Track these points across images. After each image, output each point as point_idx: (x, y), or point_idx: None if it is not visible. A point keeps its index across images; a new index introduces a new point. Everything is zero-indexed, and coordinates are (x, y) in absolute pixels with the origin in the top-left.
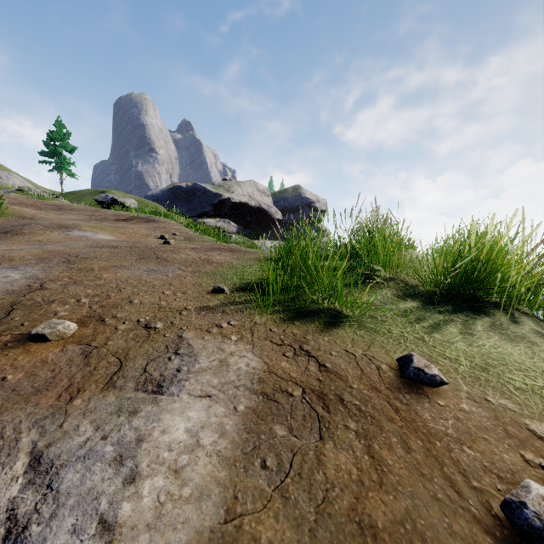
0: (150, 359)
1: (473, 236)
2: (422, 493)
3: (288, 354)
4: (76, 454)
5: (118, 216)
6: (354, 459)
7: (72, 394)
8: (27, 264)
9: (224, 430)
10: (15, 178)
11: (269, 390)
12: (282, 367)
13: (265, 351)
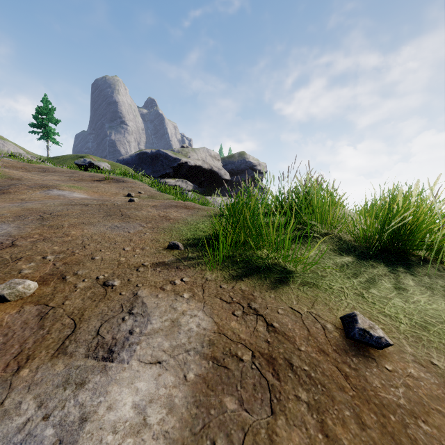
0: (104, 320)
1: (400, 197)
2: None
3: (237, 312)
4: (13, 440)
5: (93, 177)
6: (308, 439)
7: (20, 363)
8: (4, 222)
9: (173, 404)
10: (10, 146)
11: (218, 354)
12: (232, 327)
13: (215, 309)
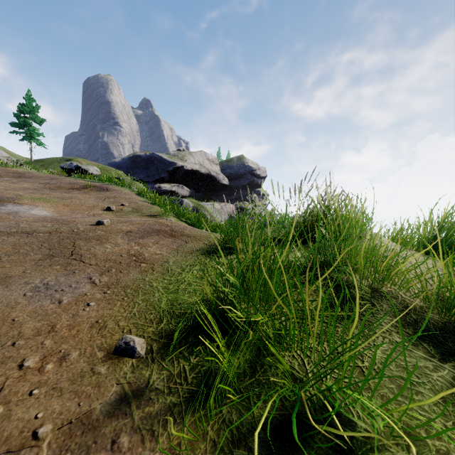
0: None
1: None
2: None
3: None
4: None
5: (73, 184)
6: None
7: None
8: None
9: None
10: None
11: None
12: None
13: None
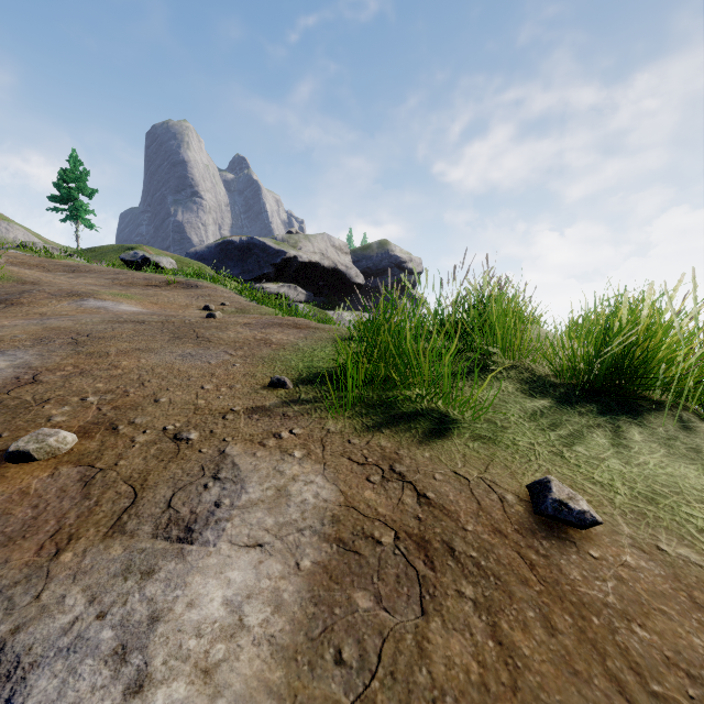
0: (177, 488)
1: (623, 309)
2: (576, 703)
3: (374, 478)
4: (57, 644)
5: (150, 280)
6: (473, 647)
7: (60, 545)
8: (19, 347)
9: (281, 600)
10: (17, 231)
11: (346, 535)
12: (366, 499)
13: (341, 474)
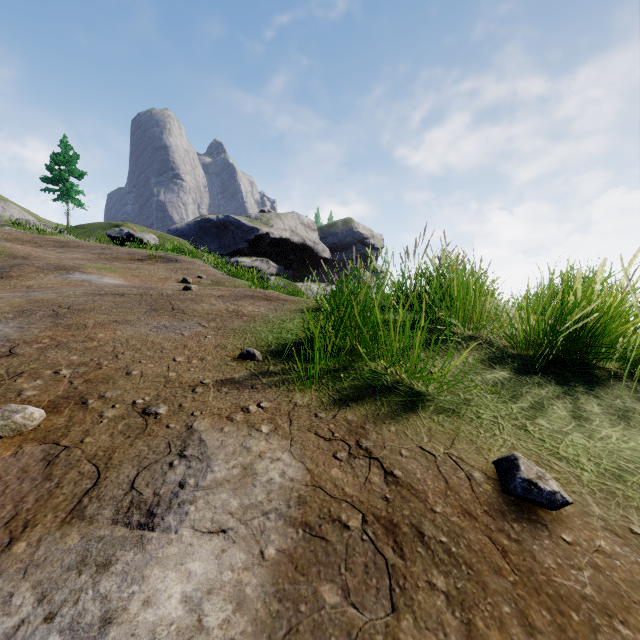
0: (142, 467)
1: (579, 284)
2: None
3: (341, 454)
4: None
5: (133, 254)
6: None
7: (14, 533)
8: (1, 319)
9: (243, 596)
10: (13, 209)
11: (313, 518)
12: (332, 477)
13: (308, 450)
